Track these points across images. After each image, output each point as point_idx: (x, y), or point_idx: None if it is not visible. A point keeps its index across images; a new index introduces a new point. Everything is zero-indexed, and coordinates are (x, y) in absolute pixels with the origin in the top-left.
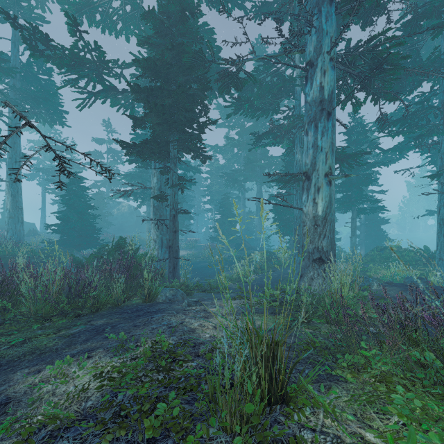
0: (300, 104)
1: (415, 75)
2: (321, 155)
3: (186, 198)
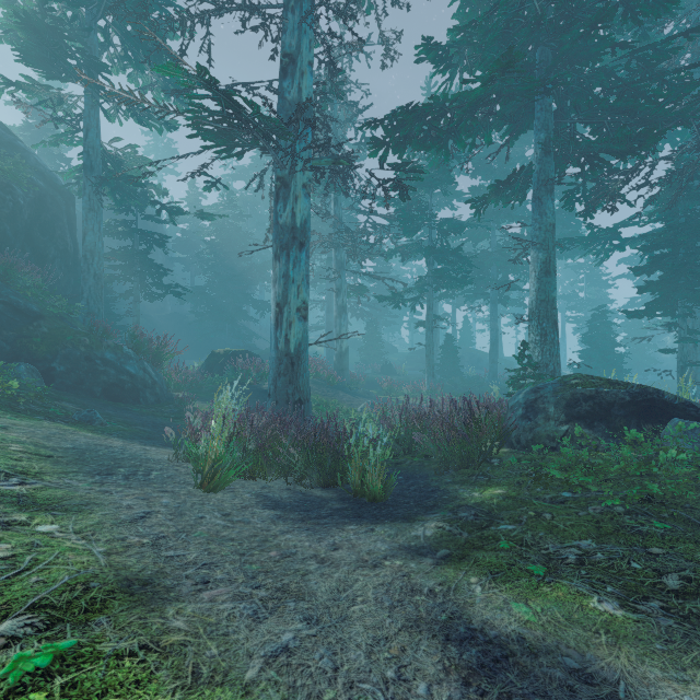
0: None
1: None
2: None
3: None
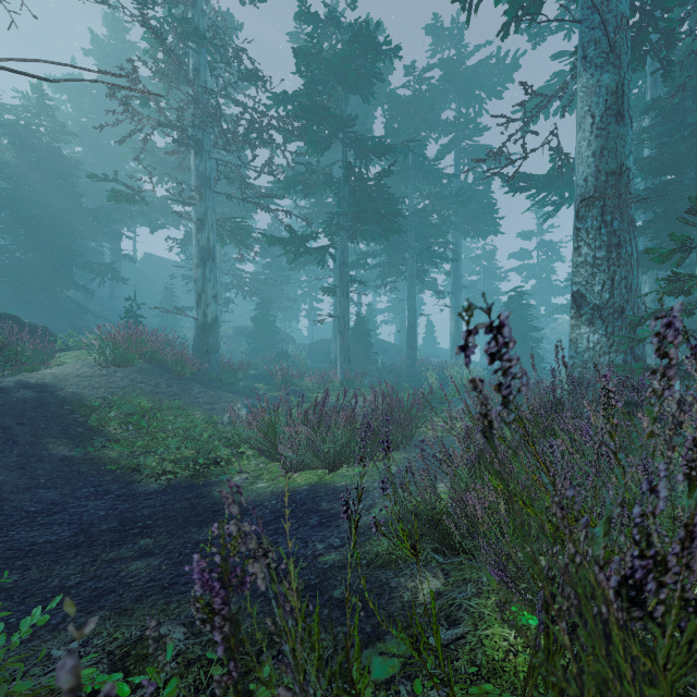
0: None
1: None
2: None
3: None
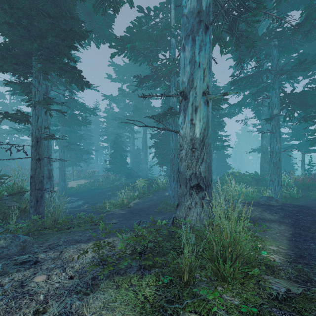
0: (174, 54)
1: (258, 41)
2: (199, 72)
3: (86, 137)
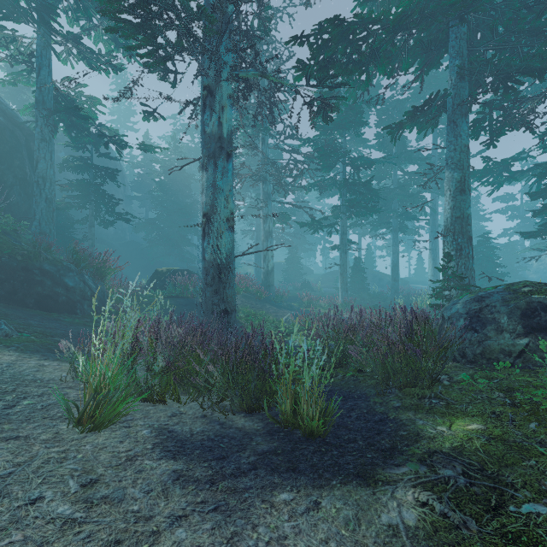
0: None
1: None
2: None
3: None
